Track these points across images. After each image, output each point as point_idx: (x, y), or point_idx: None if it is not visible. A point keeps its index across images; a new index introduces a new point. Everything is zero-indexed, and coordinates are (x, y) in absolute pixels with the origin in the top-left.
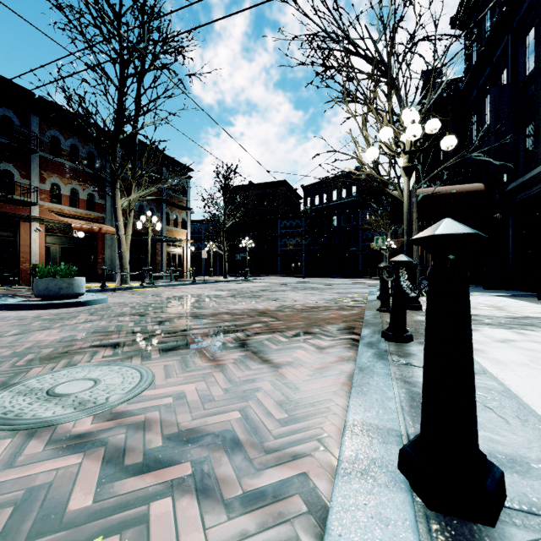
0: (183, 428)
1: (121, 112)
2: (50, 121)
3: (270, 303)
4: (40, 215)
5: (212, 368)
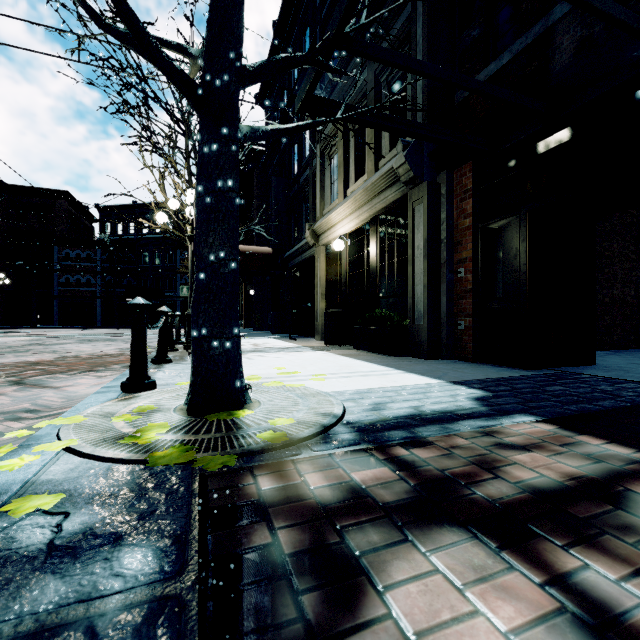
0: None
1: None
2: None
3: (45, 355)
4: None
5: None
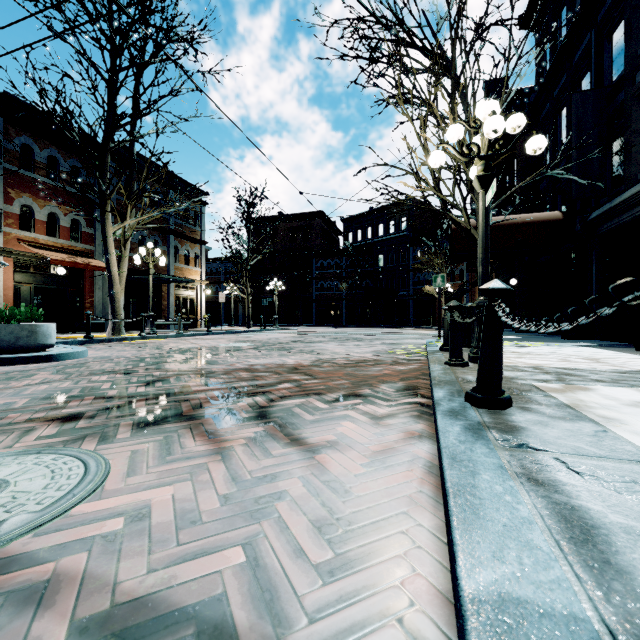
0: (122, 598)
1: (112, 114)
2: (19, 124)
3: (303, 356)
4: (5, 245)
5: (209, 454)
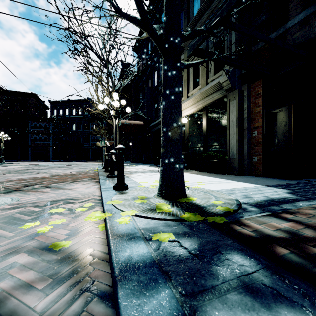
0: (51, 201)
1: None
2: None
3: (42, 174)
4: None
5: (42, 193)
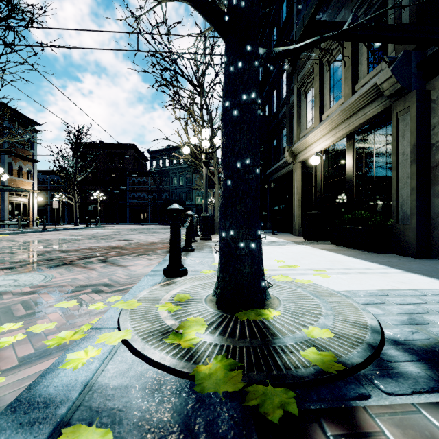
0: (82, 285)
1: None
2: None
3: (120, 242)
4: None
5: (88, 270)
